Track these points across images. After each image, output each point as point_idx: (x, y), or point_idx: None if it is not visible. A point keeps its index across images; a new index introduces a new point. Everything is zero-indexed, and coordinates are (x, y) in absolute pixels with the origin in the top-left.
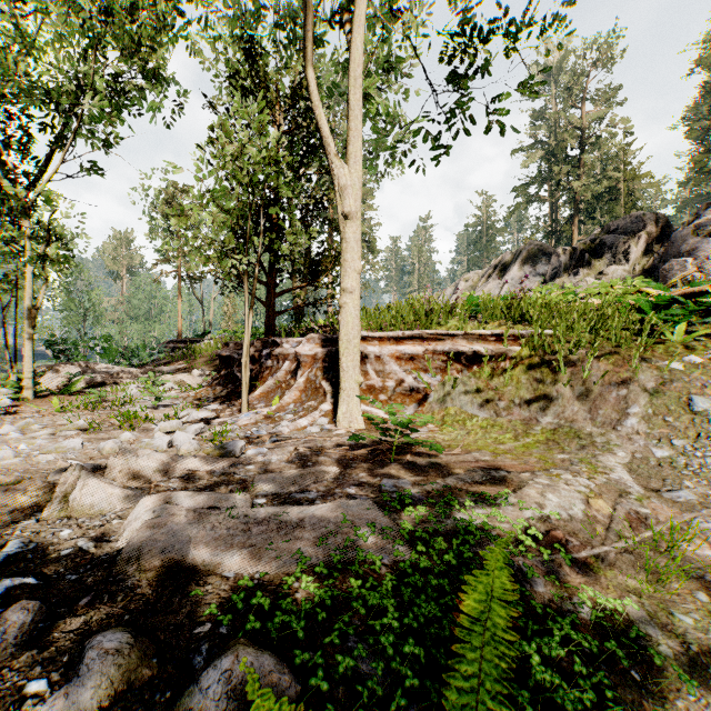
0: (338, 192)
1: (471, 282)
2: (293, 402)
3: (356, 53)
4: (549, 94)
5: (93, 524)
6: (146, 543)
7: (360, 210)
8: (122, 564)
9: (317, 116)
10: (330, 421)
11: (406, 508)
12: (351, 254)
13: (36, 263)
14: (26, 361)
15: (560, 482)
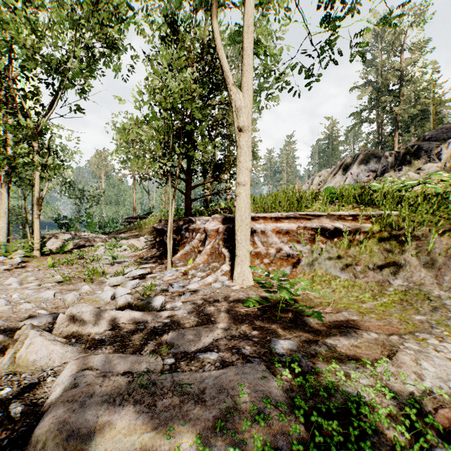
0: (234, 112)
1: (323, 177)
2: (203, 263)
3: (247, 10)
4: (376, 49)
5: (30, 383)
6: (56, 422)
7: (250, 125)
8: (30, 448)
9: (219, 57)
10: (228, 278)
11: (296, 378)
12: (244, 157)
13: (41, 170)
14: (35, 232)
15: (429, 348)
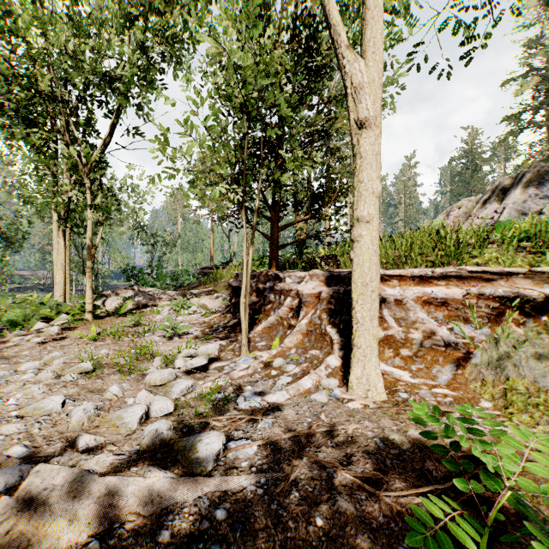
0: (350, 95)
1: (465, 209)
2: (295, 347)
3: None
4: (545, 20)
5: None
6: None
7: (379, 114)
8: None
9: (323, 0)
10: (339, 383)
11: None
12: (368, 173)
13: (93, 212)
14: (86, 290)
15: None
